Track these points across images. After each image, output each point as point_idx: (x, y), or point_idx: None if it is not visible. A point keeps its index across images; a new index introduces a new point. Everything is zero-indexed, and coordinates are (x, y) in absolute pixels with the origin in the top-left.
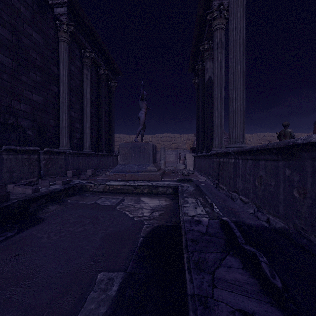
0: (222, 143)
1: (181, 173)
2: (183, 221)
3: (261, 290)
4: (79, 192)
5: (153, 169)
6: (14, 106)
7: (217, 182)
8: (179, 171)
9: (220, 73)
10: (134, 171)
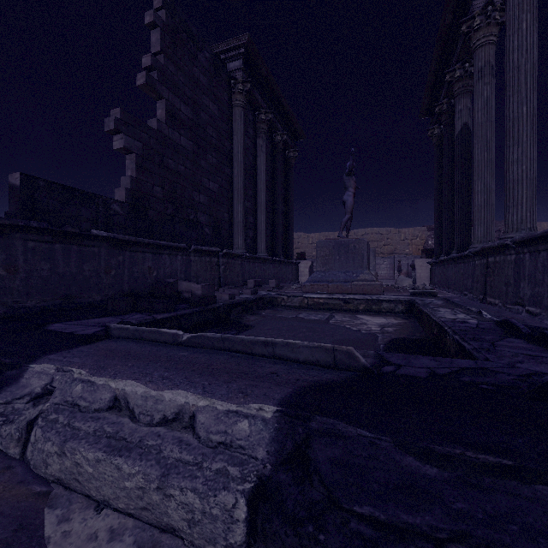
0: (492, 236)
1: (411, 288)
2: (442, 322)
3: (547, 350)
4: (268, 307)
5: (369, 277)
6: (194, 199)
7: (483, 296)
8: (406, 287)
9: (487, 119)
10: (340, 281)
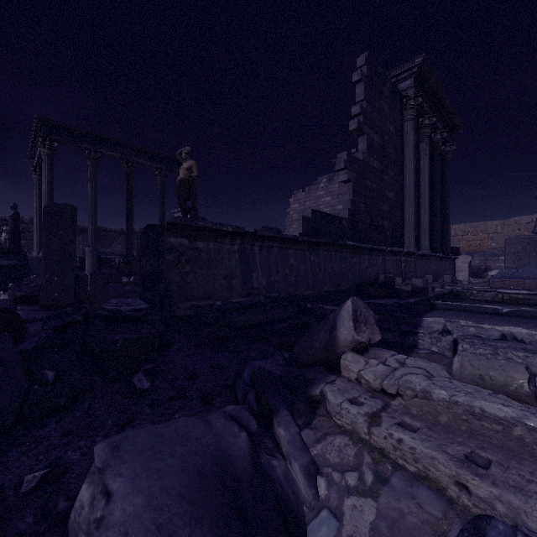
0: None
1: None
2: None
3: None
4: (454, 300)
5: None
6: (381, 208)
7: None
8: None
9: None
10: None
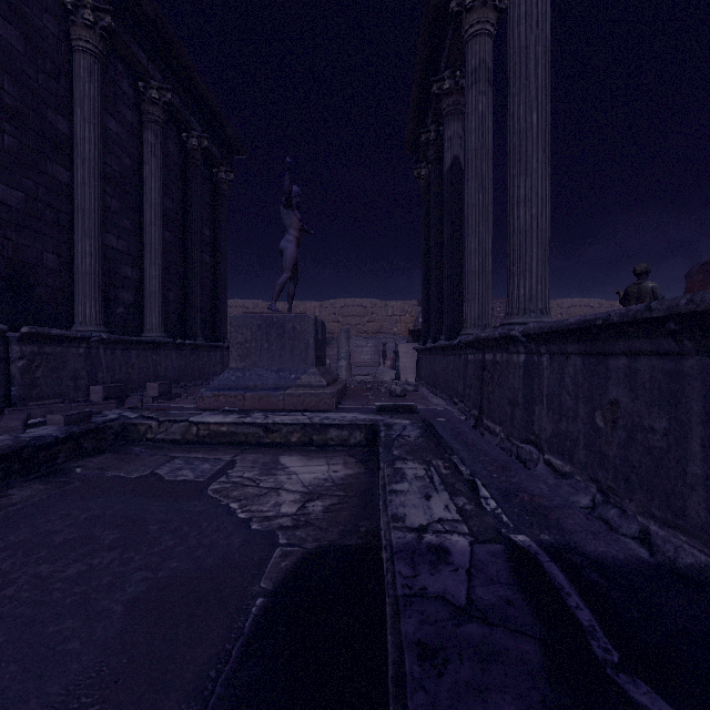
0: (488, 317)
1: (388, 389)
2: (390, 553)
3: None
4: (116, 444)
5: (316, 380)
6: None
7: (479, 415)
8: (384, 386)
9: (482, 144)
10: (267, 387)
